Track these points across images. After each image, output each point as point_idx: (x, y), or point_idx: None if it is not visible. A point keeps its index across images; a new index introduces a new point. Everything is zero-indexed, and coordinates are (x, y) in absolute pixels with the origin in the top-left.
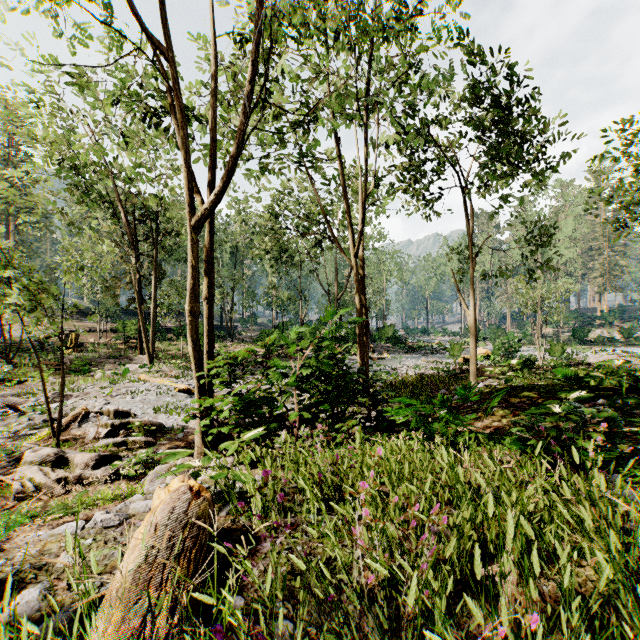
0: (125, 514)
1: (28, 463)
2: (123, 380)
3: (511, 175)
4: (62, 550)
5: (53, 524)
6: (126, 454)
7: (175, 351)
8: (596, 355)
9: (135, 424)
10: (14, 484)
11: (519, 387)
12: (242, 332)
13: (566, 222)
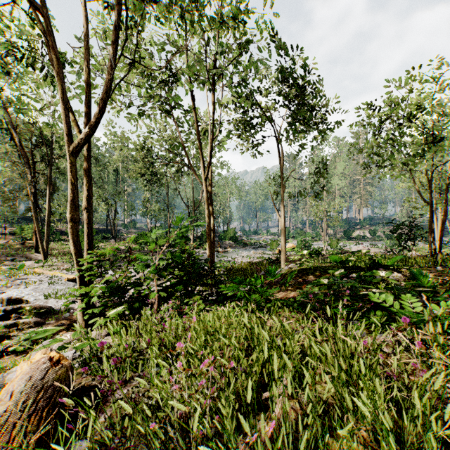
0: None
1: None
2: (18, 273)
3: (306, 131)
4: None
5: None
6: (17, 333)
7: (67, 249)
8: (356, 247)
9: (26, 308)
10: None
11: (308, 268)
12: (124, 234)
13: (340, 163)
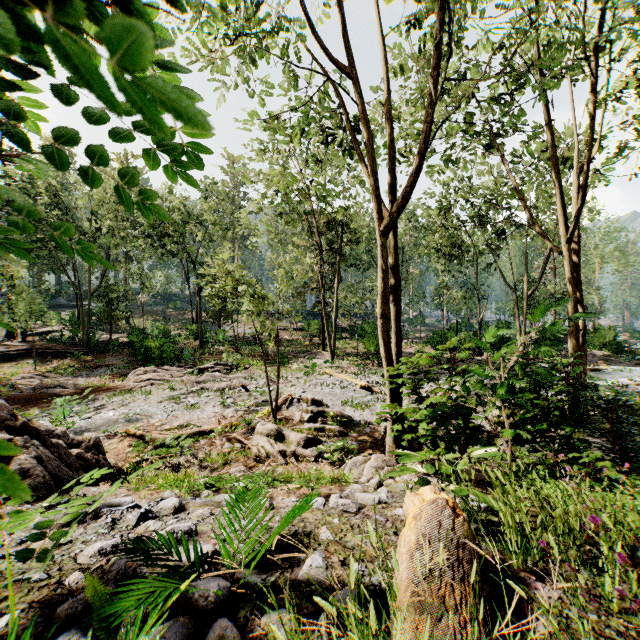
0: (358, 503)
1: (259, 433)
2: (313, 373)
3: None
4: (318, 522)
5: (296, 493)
6: (325, 439)
7: (350, 349)
8: None
9: (329, 414)
10: (253, 448)
11: None
12: (410, 332)
13: None
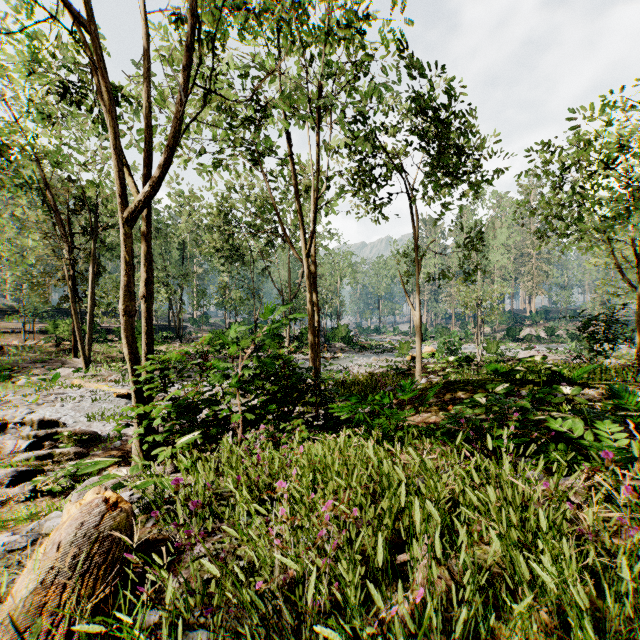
0: (36, 534)
1: None
2: (52, 386)
3: (451, 184)
4: None
5: None
6: (51, 468)
7: (116, 353)
8: (525, 352)
9: (64, 434)
10: None
11: (456, 382)
12: (192, 332)
13: (501, 230)
